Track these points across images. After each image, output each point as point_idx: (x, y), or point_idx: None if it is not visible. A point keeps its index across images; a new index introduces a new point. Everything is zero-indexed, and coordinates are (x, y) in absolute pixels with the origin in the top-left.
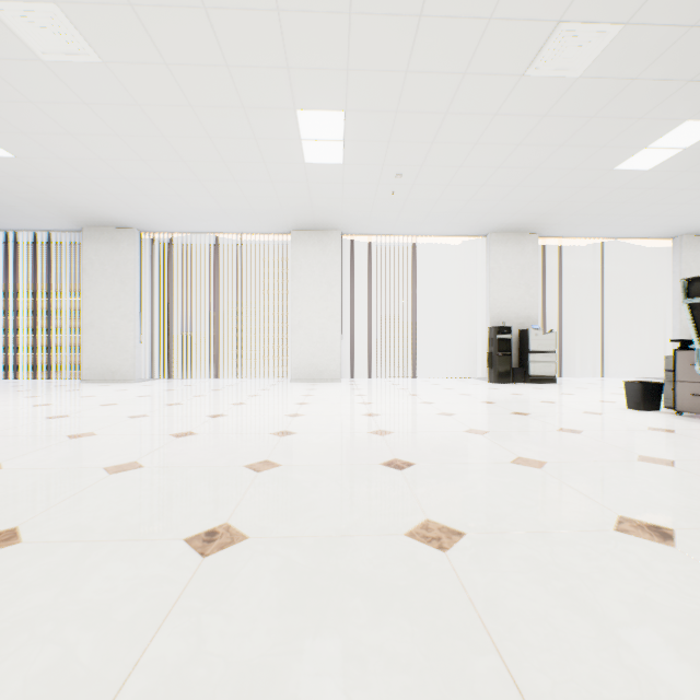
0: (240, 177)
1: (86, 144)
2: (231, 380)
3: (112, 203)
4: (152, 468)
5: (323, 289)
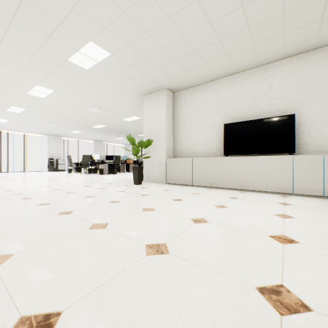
0: None
1: None
2: None
3: None
4: None
5: None
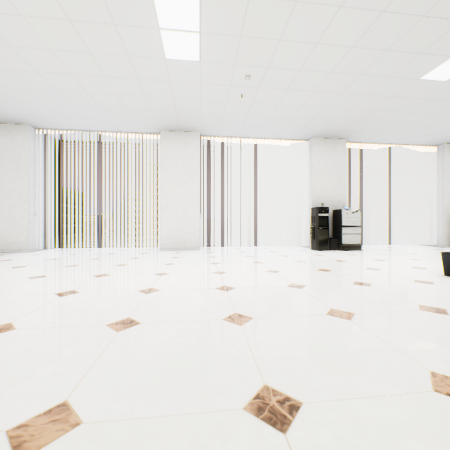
0: (108, 73)
1: None
2: (113, 248)
3: None
4: None
5: (185, 177)
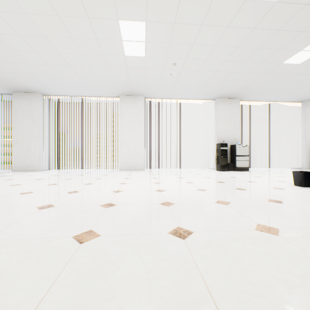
0: (91, 64)
1: (2, 40)
2: (90, 169)
3: (24, 78)
4: (3, 241)
5: (135, 124)
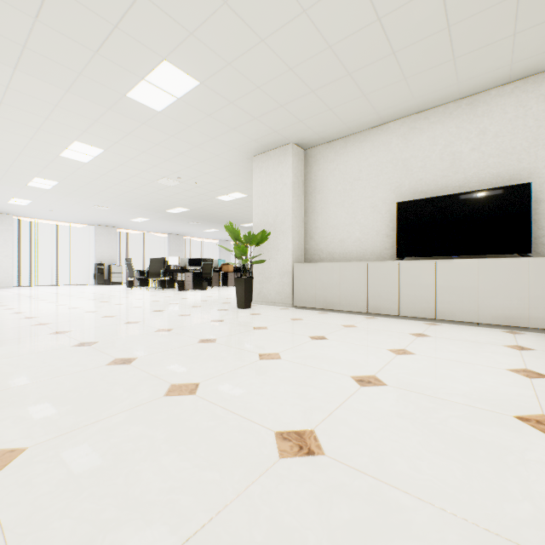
0: None
1: None
2: None
3: None
4: None
5: (1, 242)
